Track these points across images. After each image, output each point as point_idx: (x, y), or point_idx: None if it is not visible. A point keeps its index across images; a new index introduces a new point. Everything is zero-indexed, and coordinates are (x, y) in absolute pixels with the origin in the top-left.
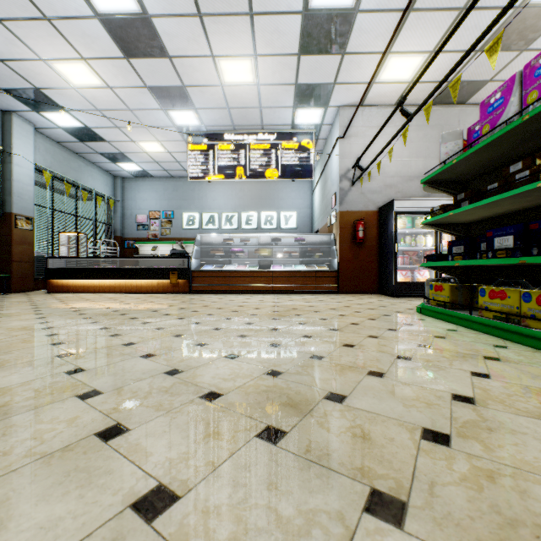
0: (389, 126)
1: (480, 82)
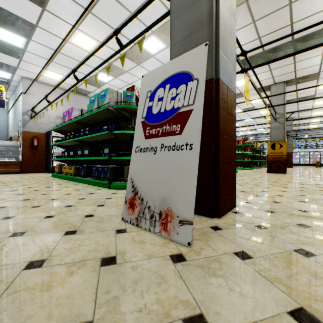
0: (52, 95)
1: (89, 91)
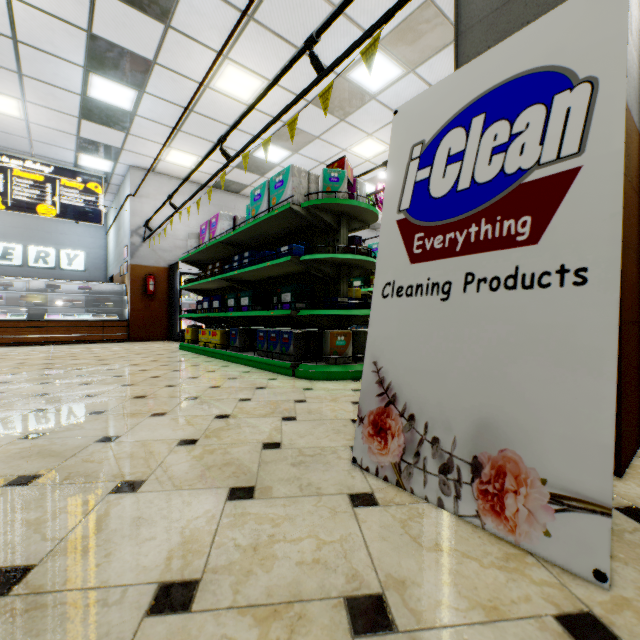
0: (179, 196)
1: (244, 184)
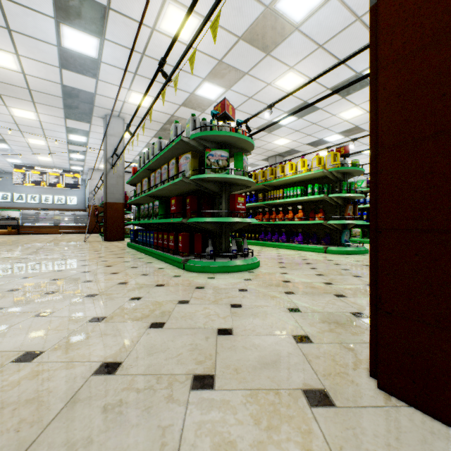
0: None
1: None
